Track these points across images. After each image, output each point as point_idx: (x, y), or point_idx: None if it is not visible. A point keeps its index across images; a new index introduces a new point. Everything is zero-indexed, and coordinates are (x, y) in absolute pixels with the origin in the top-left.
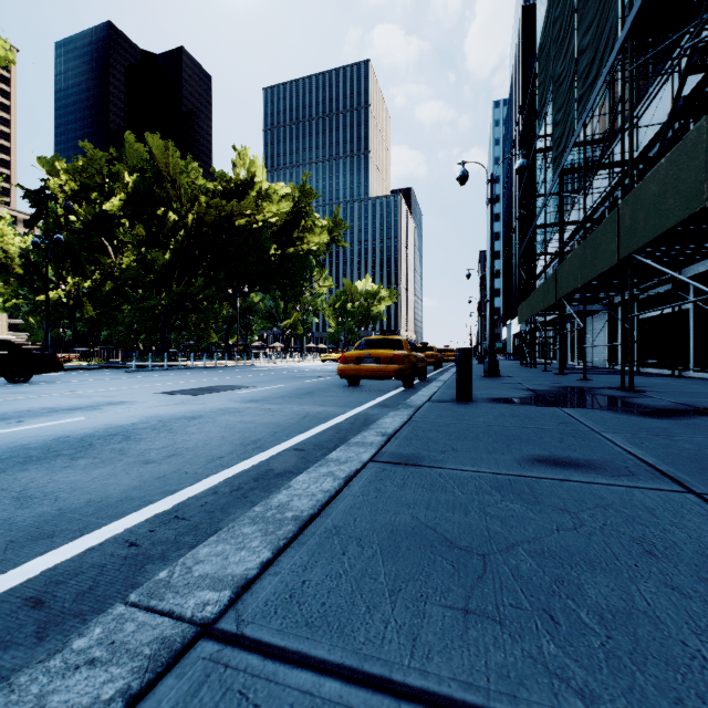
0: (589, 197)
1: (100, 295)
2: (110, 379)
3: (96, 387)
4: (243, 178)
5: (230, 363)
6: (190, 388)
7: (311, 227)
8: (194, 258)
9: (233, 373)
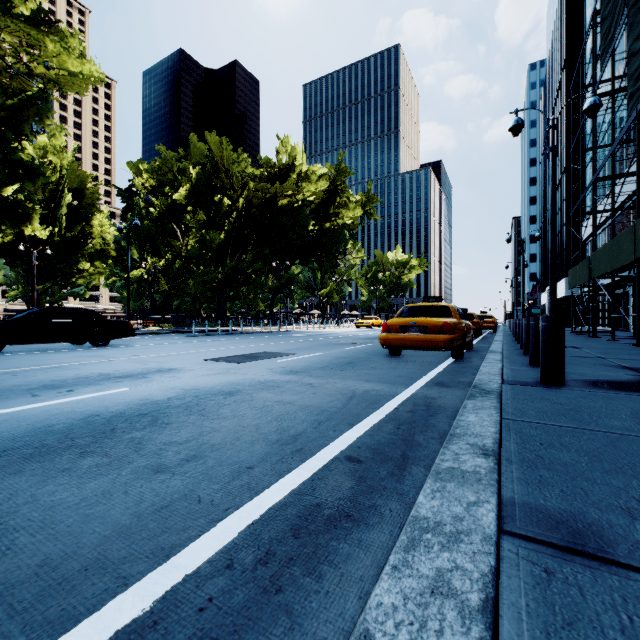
0: None
1: (171, 272)
2: (171, 344)
3: (156, 352)
4: (285, 163)
5: (274, 328)
6: (235, 355)
7: (345, 203)
8: (244, 236)
9: (276, 338)
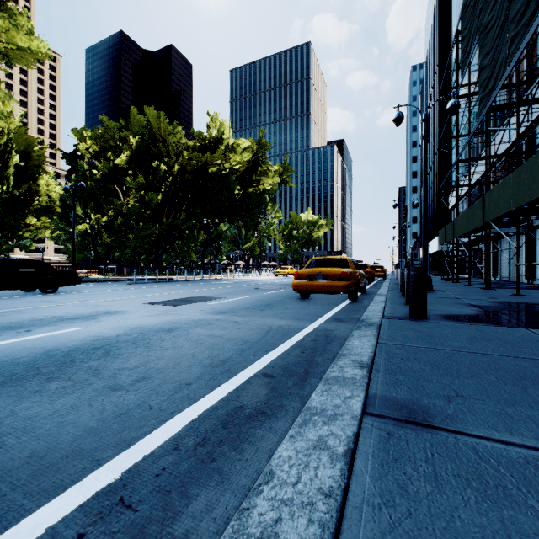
0: (505, 134)
1: (113, 227)
2: (114, 290)
3: (102, 297)
4: (215, 136)
5: (205, 277)
6: (172, 299)
7: (266, 172)
8: (179, 198)
9: (207, 285)
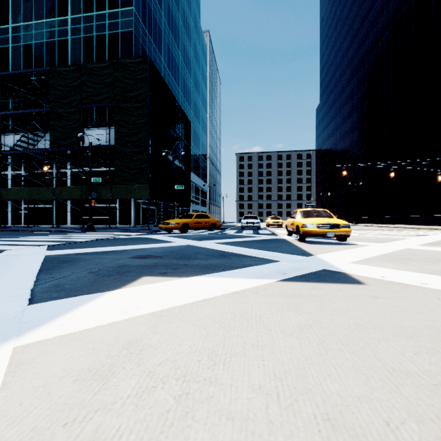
0: None
1: None
2: None
3: None
4: None
5: None
6: None
7: None
8: None
9: None
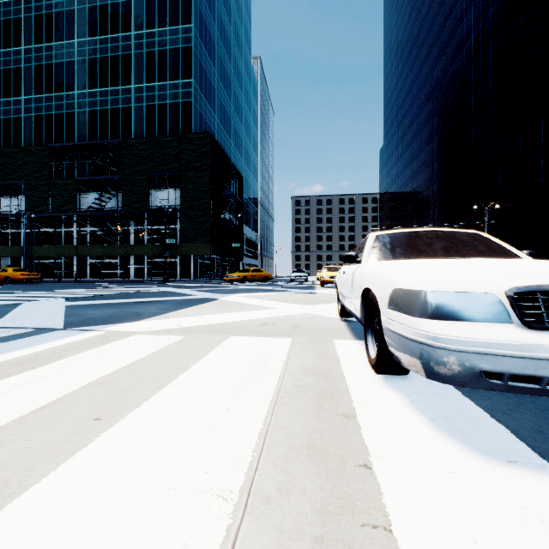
0: None
1: None
2: None
3: None
4: None
5: None
6: None
7: None
8: None
9: None
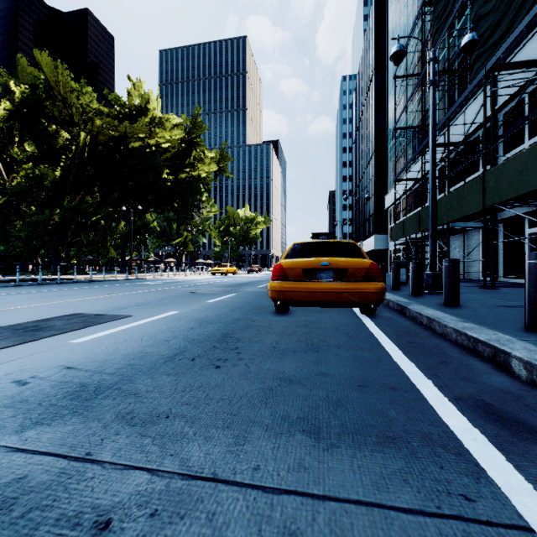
0: (459, 127)
1: None
2: None
3: None
4: (137, 104)
5: (123, 276)
6: None
7: (201, 157)
8: (87, 176)
9: (116, 288)
